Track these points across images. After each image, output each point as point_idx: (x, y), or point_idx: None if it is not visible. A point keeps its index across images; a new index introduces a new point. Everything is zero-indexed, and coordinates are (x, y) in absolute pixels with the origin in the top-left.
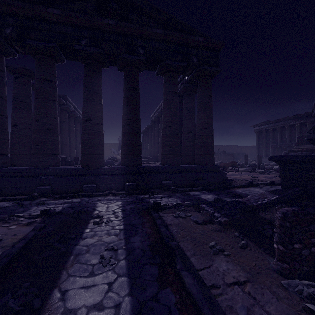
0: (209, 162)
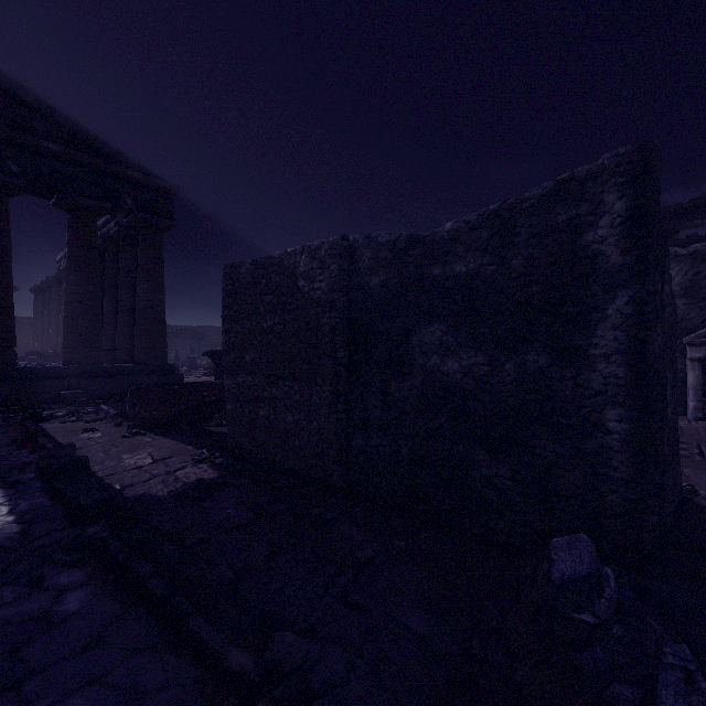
0: (157, 360)
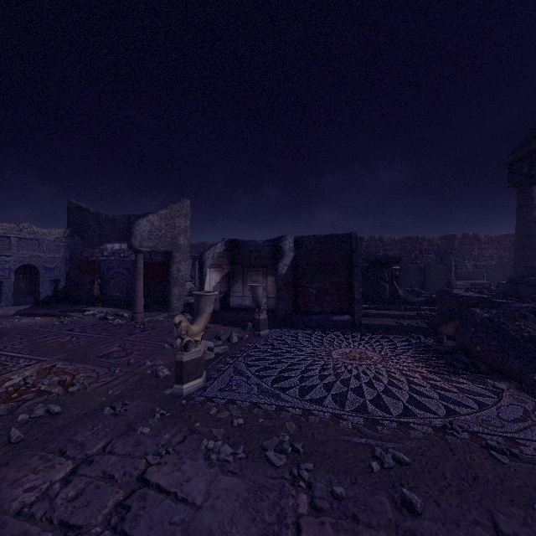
0: None
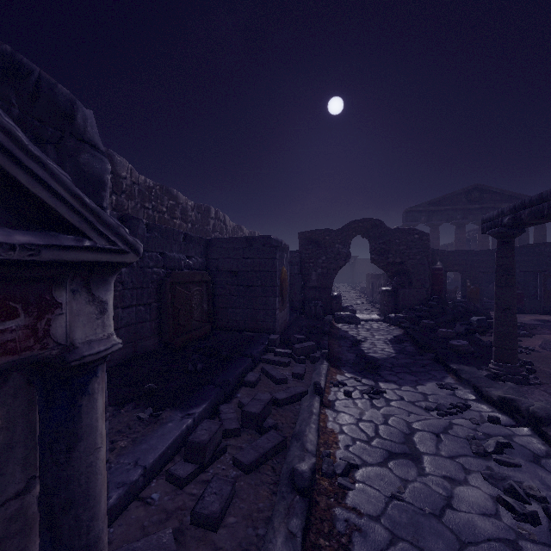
0: None
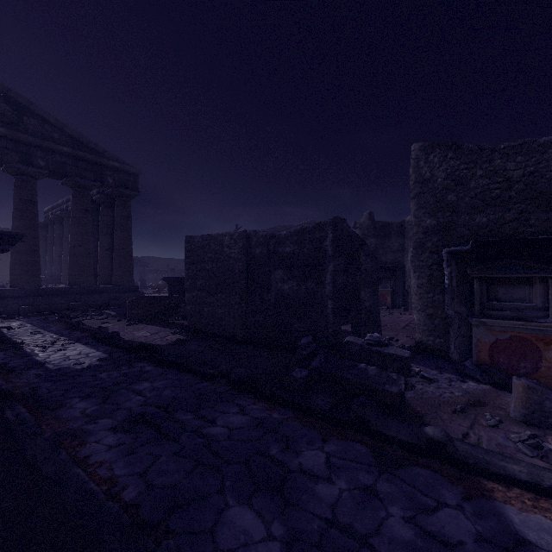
0: (128, 283)
